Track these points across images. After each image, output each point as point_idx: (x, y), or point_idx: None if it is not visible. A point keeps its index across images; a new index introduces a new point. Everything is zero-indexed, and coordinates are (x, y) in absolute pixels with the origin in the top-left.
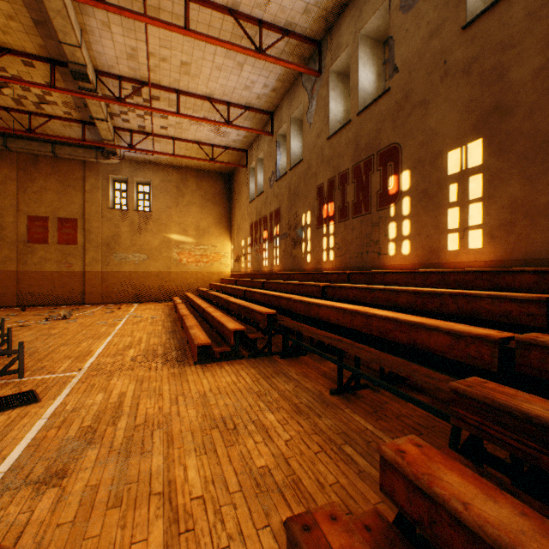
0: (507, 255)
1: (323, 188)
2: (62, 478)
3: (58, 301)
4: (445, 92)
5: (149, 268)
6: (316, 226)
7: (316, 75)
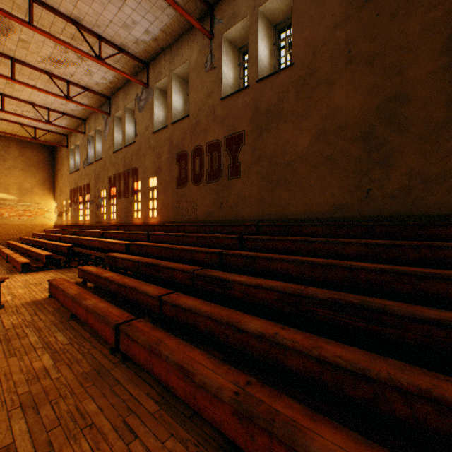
0: (161, 219)
1: (112, 178)
2: None
3: None
4: (149, 154)
5: None
6: (109, 199)
7: (107, 115)
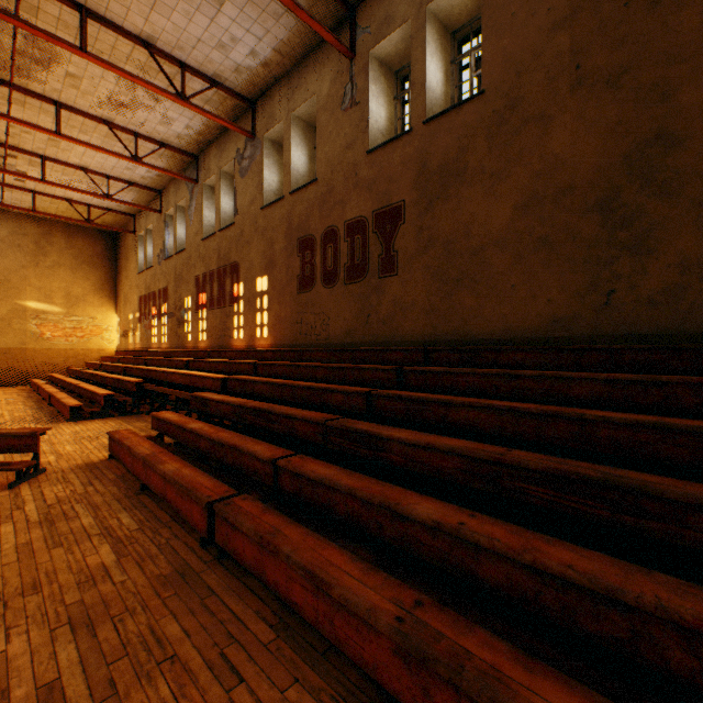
0: (275, 341)
1: (200, 279)
2: None
3: None
4: (256, 241)
5: None
6: (196, 311)
7: (194, 182)
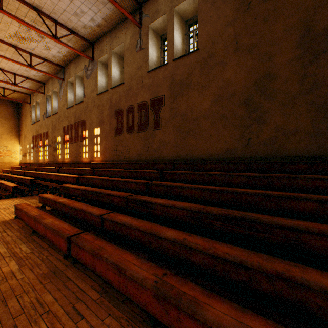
0: (103, 159)
1: (65, 128)
2: None
3: None
4: (94, 110)
5: None
6: (63, 144)
7: (62, 80)
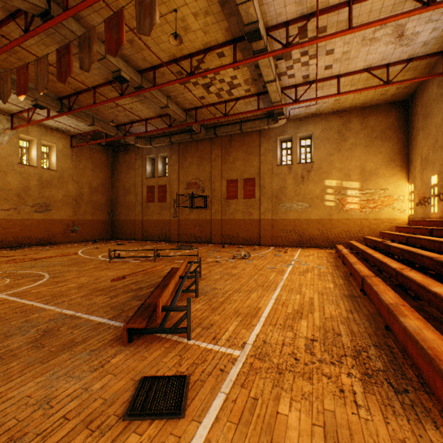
0: None
1: None
2: None
3: (243, 241)
4: None
5: (310, 216)
6: None
7: None
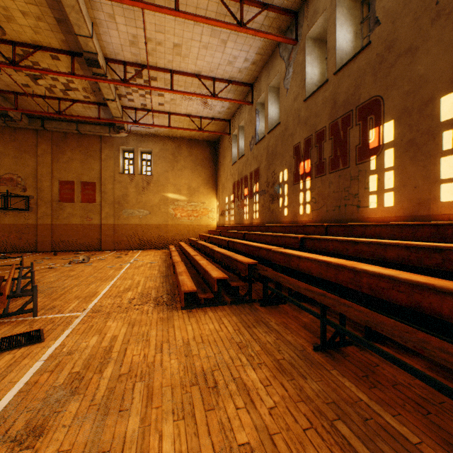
0: None
1: (300, 147)
2: (37, 437)
3: (82, 248)
4: (437, 34)
5: (150, 222)
6: (293, 183)
7: (292, 43)
